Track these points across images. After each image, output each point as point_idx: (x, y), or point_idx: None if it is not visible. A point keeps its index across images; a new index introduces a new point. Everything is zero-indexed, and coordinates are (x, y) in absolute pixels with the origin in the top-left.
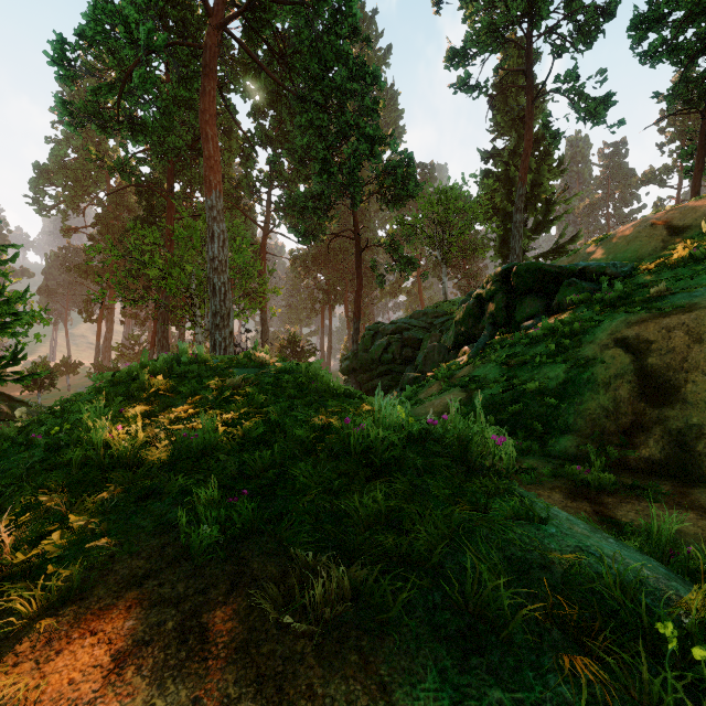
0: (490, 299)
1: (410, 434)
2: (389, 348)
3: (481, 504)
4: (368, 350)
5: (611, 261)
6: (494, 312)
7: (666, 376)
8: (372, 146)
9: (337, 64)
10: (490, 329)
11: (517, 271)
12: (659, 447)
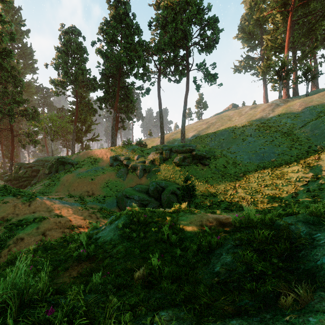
0: (54, 165)
1: (26, 192)
2: (27, 172)
3: (30, 194)
4: (18, 173)
5: (74, 161)
6: (55, 168)
7: (66, 183)
8: (19, 105)
9: (2, 69)
10: (54, 171)
11: (59, 161)
12: (62, 191)
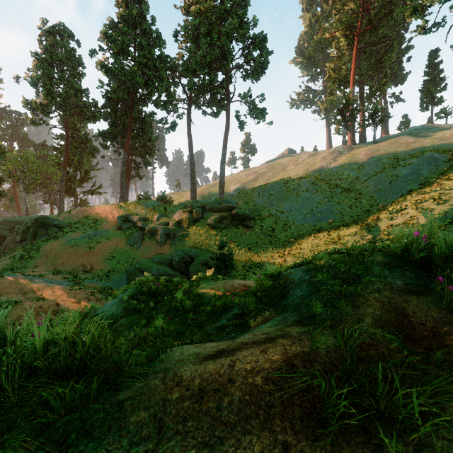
0: (31, 228)
1: None
2: None
3: None
4: None
5: (63, 223)
6: (32, 233)
7: (50, 254)
8: None
9: None
10: (30, 238)
11: (38, 222)
12: (44, 265)
